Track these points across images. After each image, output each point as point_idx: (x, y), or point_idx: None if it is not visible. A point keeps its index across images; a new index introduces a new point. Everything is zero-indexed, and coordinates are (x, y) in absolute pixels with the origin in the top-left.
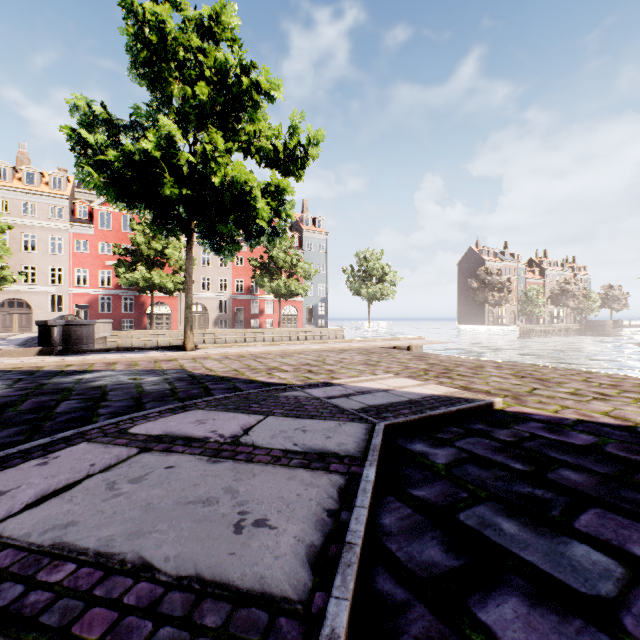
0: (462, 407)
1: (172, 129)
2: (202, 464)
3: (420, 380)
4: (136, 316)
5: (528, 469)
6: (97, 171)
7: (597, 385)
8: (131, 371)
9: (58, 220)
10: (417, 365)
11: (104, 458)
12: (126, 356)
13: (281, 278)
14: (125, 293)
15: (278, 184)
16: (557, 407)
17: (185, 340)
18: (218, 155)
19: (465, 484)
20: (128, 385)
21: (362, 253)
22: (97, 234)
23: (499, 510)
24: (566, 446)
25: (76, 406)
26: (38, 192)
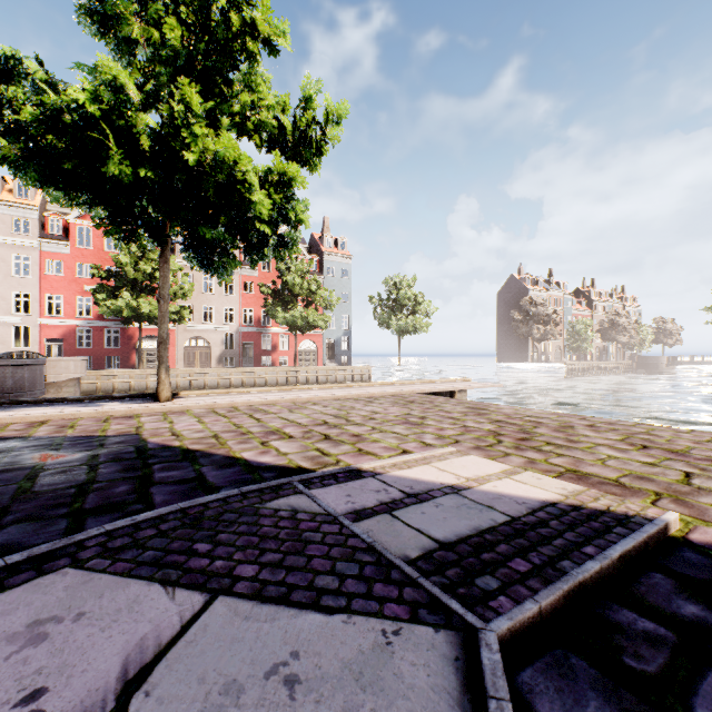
0: (627, 546)
1: (118, 73)
2: None
3: (496, 456)
4: (122, 352)
5: None
6: (9, 139)
7: None
8: (52, 439)
9: (24, 235)
10: (479, 424)
11: None
12: (64, 412)
13: (297, 307)
14: (109, 325)
15: (284, 171)
16: None
17: (158, 387)
18: (193, 121)
19: None
20: (16, 473)
21: (392, 279)
22: (74, 253)
23: None
24: None
25: None
26: None
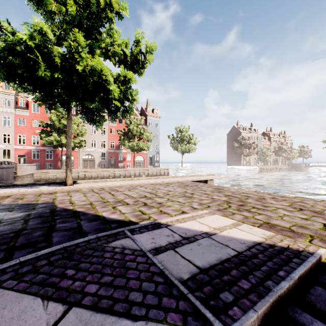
0: (302, 271)
1: (42, 25)
2: None
3: (228, 214)
4: (53, 161)
5: None
6: None
7: None
8: (10, 205)
9: (7, 107)
10: (219, 197)
11: None
12: (19, 191)
13: (134, 141)
14: (47, 148)
15: (125, 75)
16: None
17: (66, 178)
18: (81, 50)
19: None
20: None
21: (178, 128)
22: (31, 115)
23: None
24: None
25: None
26: None
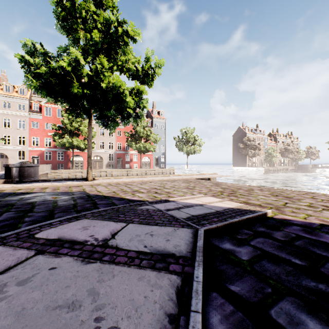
0: (249, 216)
1: (77, 55)
2: (77, 265)
3: (219, 198)
4: (64, 162)
5: (306, 264)
6: (35, 79)
7: (321, 200)
8: (54, 193)
9: (22, 111)
10: (216, 189)
11: (8, 260)
12: (53, 184)
13: (141, 142)
14: (59, 150)
15: (138, 88)
16: (304, 215)
17: (87, 175)
18: (104, 71)
19: (266, 279)
20: (49, 201)
21: (184, 129)
22: (43, 119)
23: (299, 306)
24: (323, 244)
25: (12, 216)
26: (11, 96)
